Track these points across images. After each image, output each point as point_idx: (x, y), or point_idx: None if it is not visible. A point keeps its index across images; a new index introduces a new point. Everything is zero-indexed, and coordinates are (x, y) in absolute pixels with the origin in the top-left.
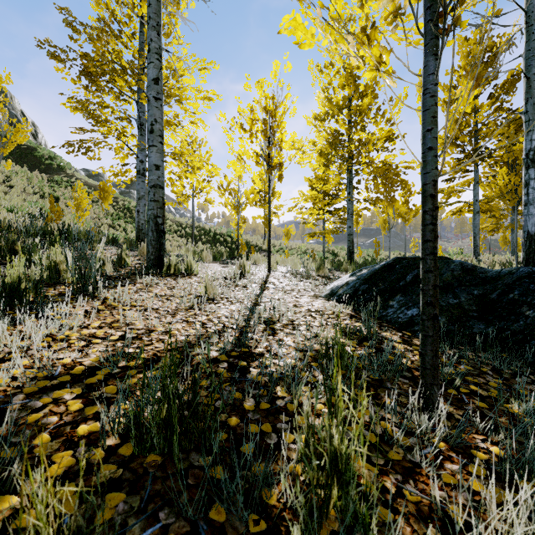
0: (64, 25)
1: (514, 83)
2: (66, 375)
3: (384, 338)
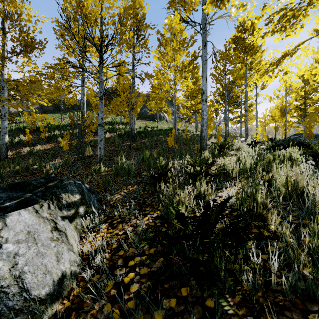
0: None
1: None
2: None
3: None
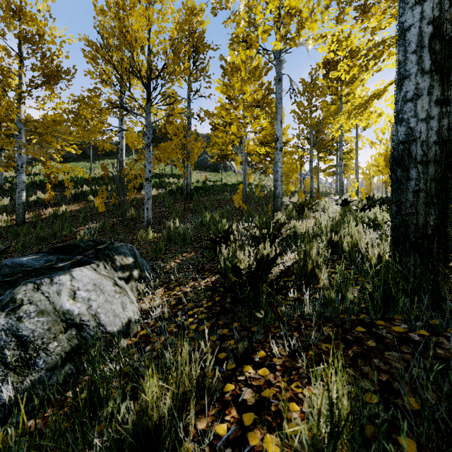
0: None
1: None
2: None
3: None
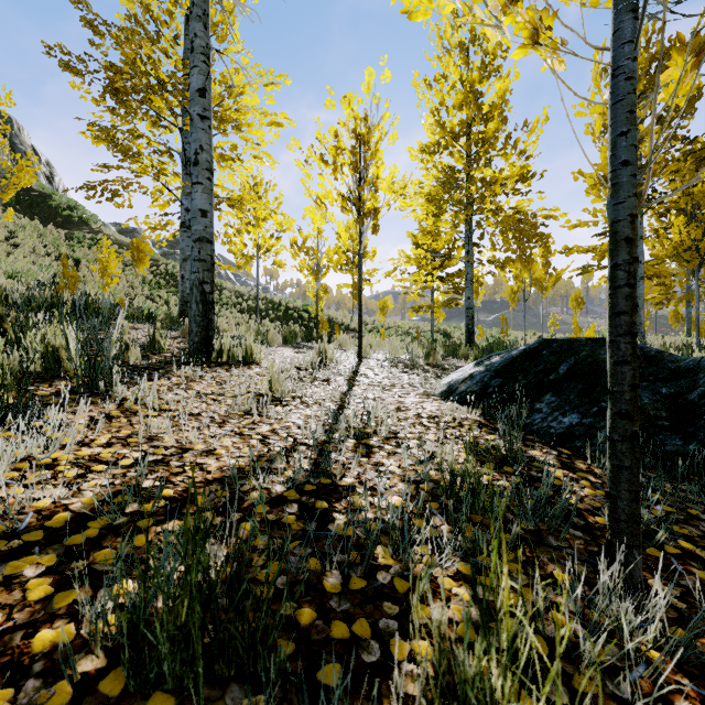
0: (82, 25)
1: (693, 101)
2: (37, 530)
3: (533, 459)
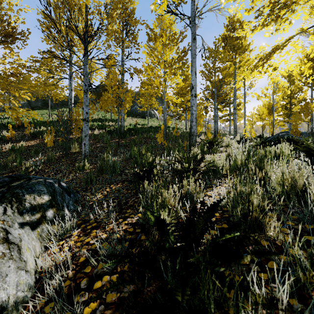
0: None
1: None
2: None
3: None
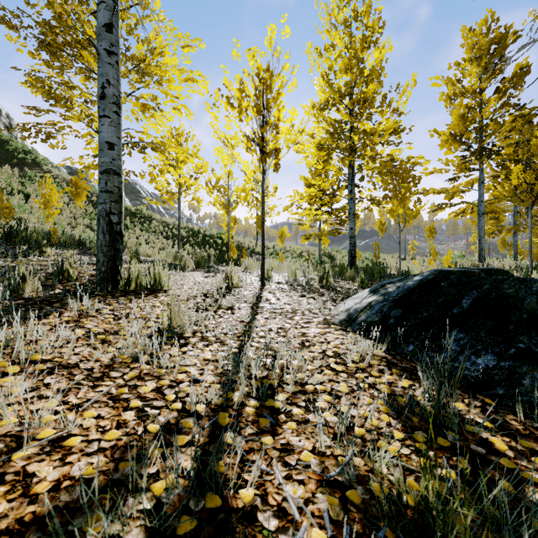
0: None
1: (523, 76)
2: None
3: (461, 417)
